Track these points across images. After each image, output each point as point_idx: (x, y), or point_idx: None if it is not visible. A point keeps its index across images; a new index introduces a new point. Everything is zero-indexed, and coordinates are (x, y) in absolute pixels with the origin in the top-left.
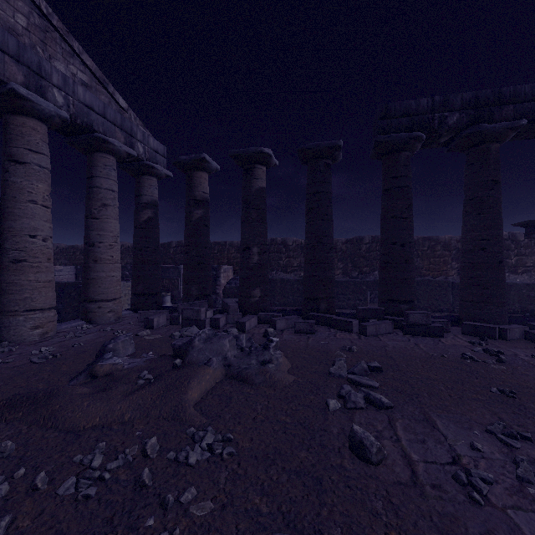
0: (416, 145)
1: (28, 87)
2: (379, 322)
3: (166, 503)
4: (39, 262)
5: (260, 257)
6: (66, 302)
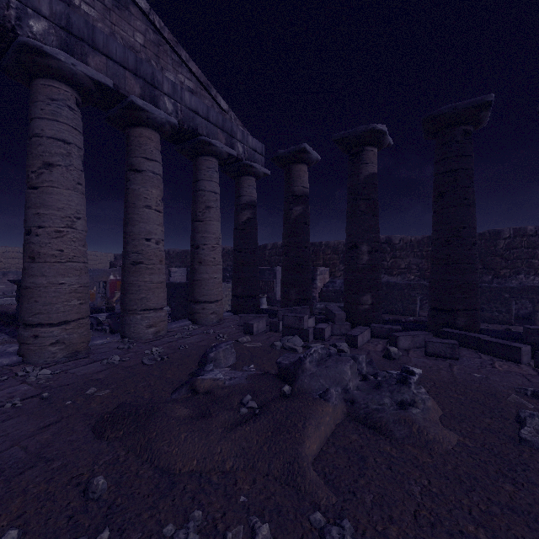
0: None
1: (144, 98)
2: None
3: None
4: (153, 264)
5: (370, 256)
6: (177, 301)
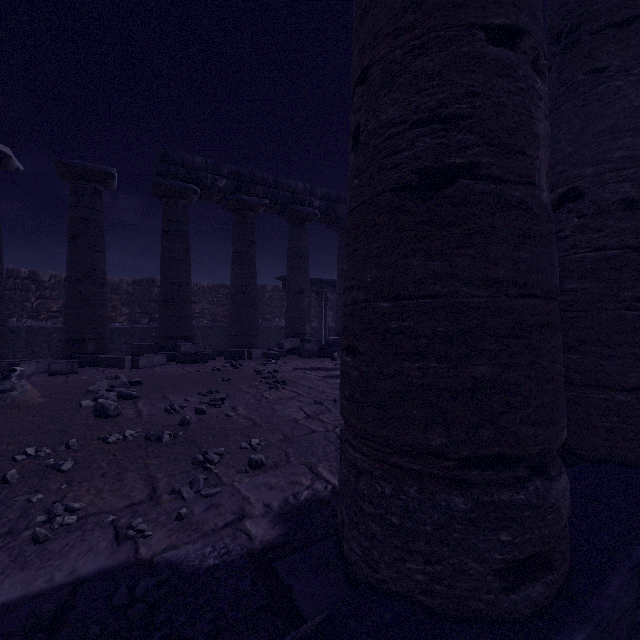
0: (193, 196)
1: None
2: (154, 355)
3: None
4: None
5: None
6: None
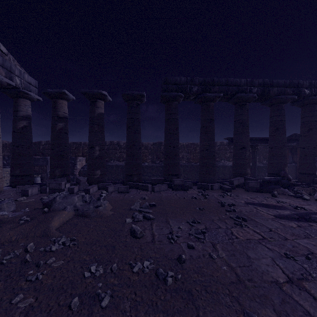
0: (180, 99)
1: None
2: (161, 185)
3: (39, 264)
4: None
5: (100, 152)
6: None
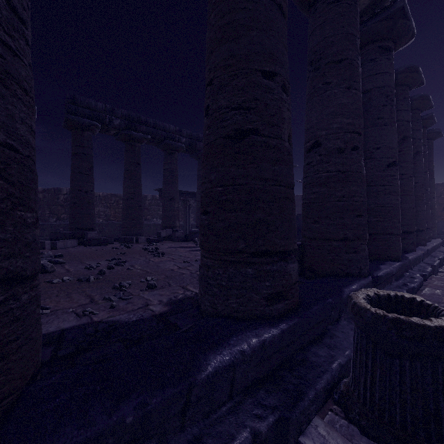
0: (96, 129)
1: None
2: (67, 240)
3: None
4: None
5: None
6: None
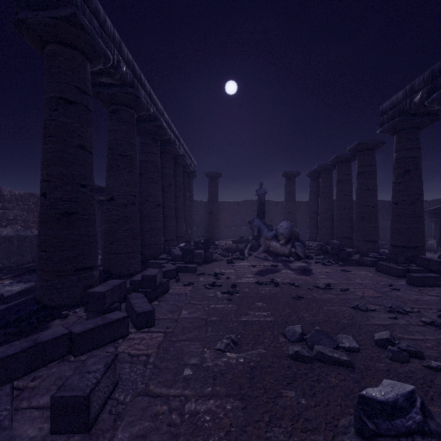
0: (99, 66)
1: None
2: (139, 299)
3: None
4: None
5: None
6: None
